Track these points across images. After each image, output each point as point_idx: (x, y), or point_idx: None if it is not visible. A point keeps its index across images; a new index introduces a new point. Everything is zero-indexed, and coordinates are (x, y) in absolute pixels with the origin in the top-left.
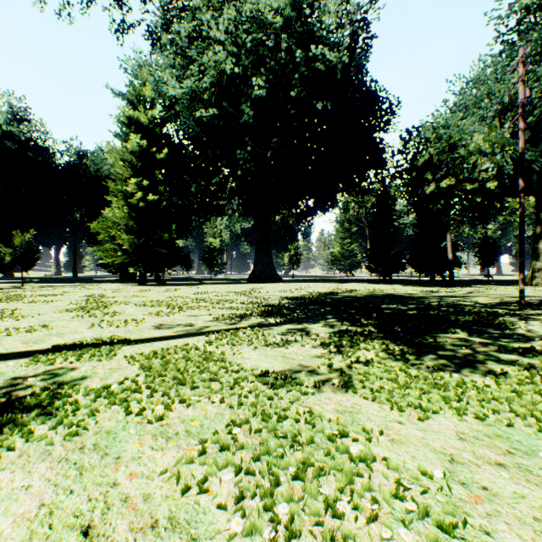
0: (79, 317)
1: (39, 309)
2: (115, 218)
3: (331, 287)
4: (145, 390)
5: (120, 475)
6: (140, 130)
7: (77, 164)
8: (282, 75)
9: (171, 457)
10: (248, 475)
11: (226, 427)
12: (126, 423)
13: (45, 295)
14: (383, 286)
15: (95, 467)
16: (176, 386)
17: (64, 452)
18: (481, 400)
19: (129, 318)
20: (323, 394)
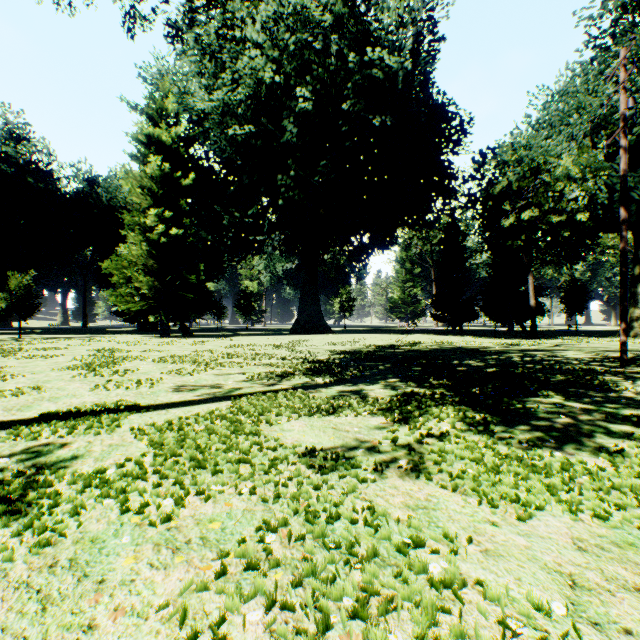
0: (81, 376)
1: (34, 366)
2: (132, 257)
3: (391, 339)
4: (151, 476)
5: (100, 611)
6: (161, 151)
7: (86, 192)
8: (332, 85)
9: (176, 581)
10: (285, 611)
11: (257, 531)
12: (120, 526)
13: (44, 349)
14: (452, 338)
15: (65, 598)
16: (193, 470)
17: (26, 573)
18: (597, 490)
19: (144, 378)
20: (388, 481)
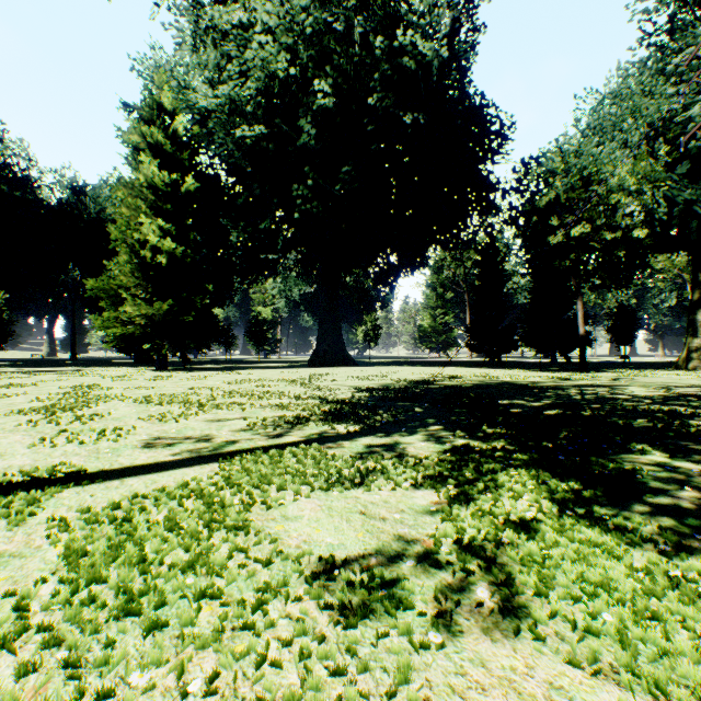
0: (30, 424)
1: None
2: (122, 277)
3: (423, 372)
4: (32, 638)
5: None
6: (157, 155)
7: (70, 202)
8: (355, 78)
9: None
10: None
11: None
12: None
13: (7, 386)
14: (492, 371)
15: None
16: (116, 619)
17: None
18: None
19: (112, 426)
20: (465, 643)
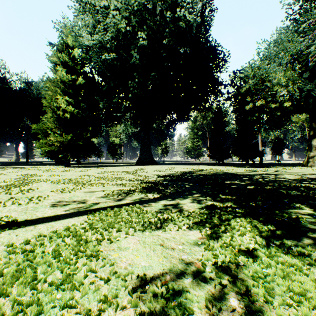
0: None
1: None
2: (48, 123)
3: (188, 168)
4: None
5: None
6: (65, 67)
7: (25, 89)
8: (157, 31)
9: None
10: None
11: None
12: None
13: None
14: (220, 167)
15: None
16: None
17: None
18: None
19: (37, 195)
20: None
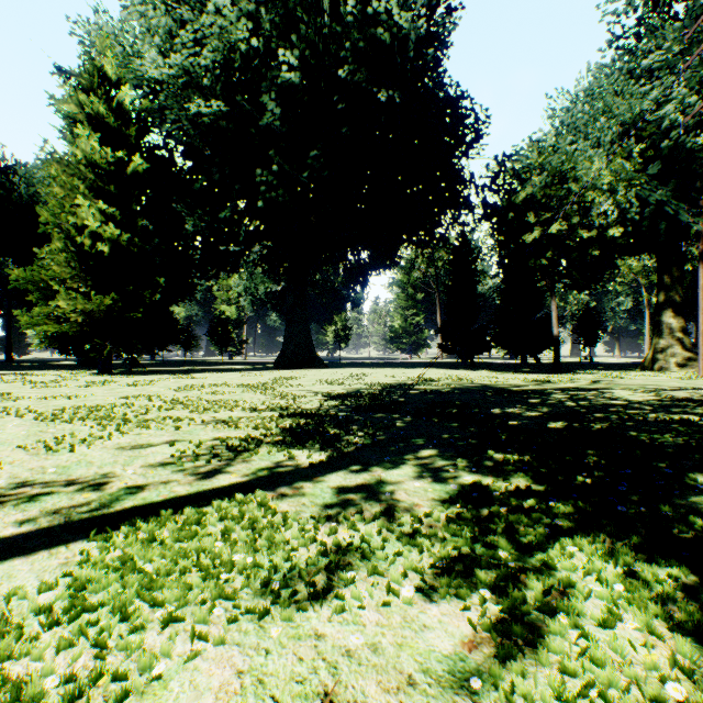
0: None
1: None
2: (55, 267)
3: (397, 375)
4: None
5: None
6: (99, 129)
7: None
8: (325, 51)
9: None
10: None
11: None
12: None
13: None
14: (468, 373)
15: None
16: None
17: None
18: None
19: None
20: None
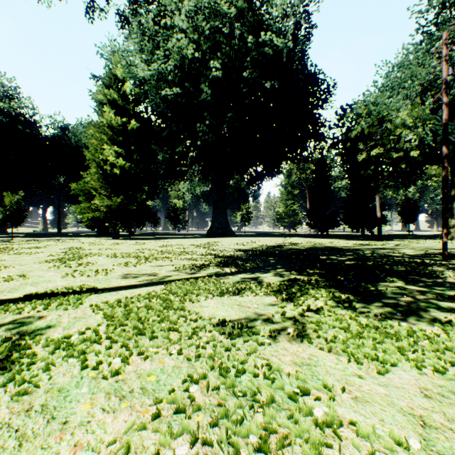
0: (55, 267)
1: (21, 260)
2: (92, 182)
3: (277, 241)
4: (105, 341)
5: (63, 447)
6: (113, 106)
7: (60, 136)
8: (236, 59)
9: (122, 422)
10: (205, 446)
11: (183, 383)
12: (80, 379)
13: (29, 248)
14: (321, 240)
15: (37, 436)
16: (136, 336)
17: (8, 416)
18: (435, 351)
19: (100, 268)
20: (280, 344)
